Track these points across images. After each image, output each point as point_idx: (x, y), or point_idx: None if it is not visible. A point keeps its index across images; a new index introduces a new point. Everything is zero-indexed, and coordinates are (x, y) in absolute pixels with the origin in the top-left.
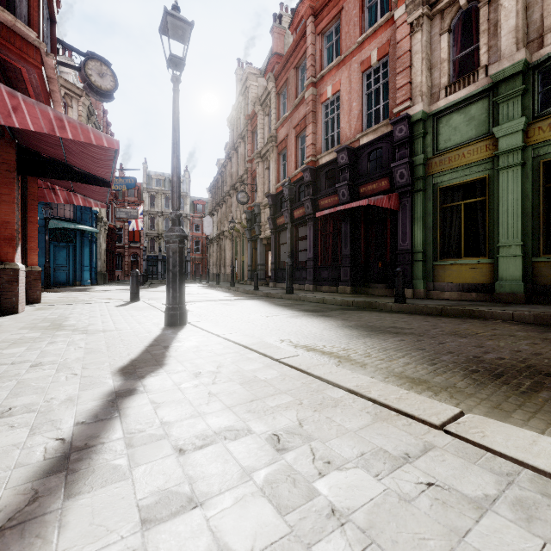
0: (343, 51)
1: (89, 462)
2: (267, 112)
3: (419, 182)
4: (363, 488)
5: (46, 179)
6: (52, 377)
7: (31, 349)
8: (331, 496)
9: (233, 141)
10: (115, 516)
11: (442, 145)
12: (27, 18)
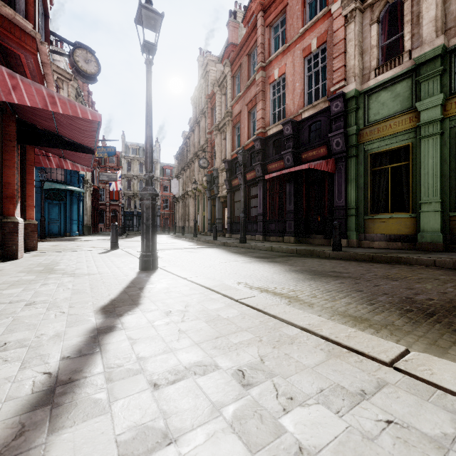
0: (288, 40)
1: (73, 396)
2: (224, 92)
3: (352, 149)
4: (327, 425)
5: (41, 148)
6: (43, 315)
7: (26, 289)
8: (297, 433)
9: (196, 116)
10: (95, 453)
11: (372, 117)
12: (25, 12)
